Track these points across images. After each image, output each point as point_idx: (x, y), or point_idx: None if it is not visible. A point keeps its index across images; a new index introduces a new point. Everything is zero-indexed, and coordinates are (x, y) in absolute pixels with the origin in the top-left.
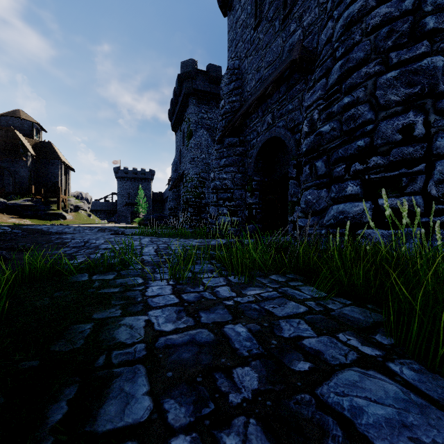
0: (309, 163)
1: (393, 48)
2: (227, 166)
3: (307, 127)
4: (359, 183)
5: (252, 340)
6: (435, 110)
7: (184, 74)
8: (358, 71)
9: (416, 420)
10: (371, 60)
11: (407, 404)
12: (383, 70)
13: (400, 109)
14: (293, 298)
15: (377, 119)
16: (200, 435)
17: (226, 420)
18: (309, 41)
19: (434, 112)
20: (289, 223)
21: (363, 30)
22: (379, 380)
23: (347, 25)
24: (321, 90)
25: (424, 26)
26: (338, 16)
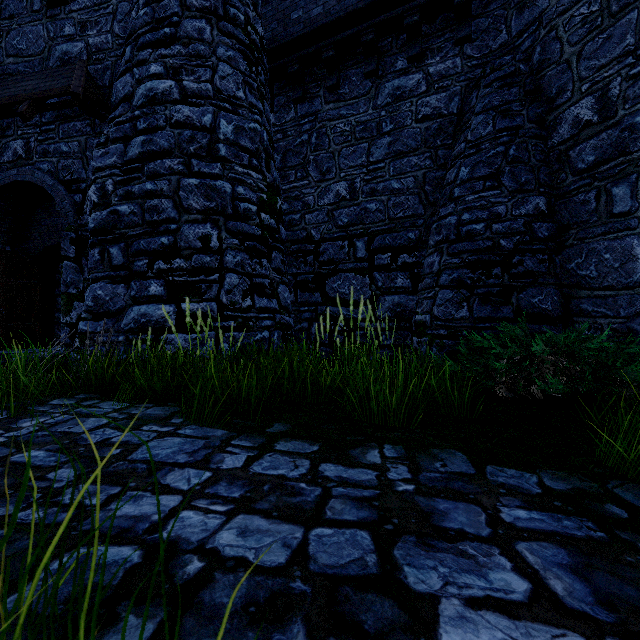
0: (100, 246)
1: (195, 155)
2: None
3: (97, 196)
4: (163, 284)
5: (56, 455)
6: (226, 229)
7: None
8: (162, 160)
9: (188, 447)
10: (175, 155)
11: (185, 443)
12: (186, 173)
13: (201, 218)
14: (92, 415)
15: (181, 220)
16: (40, 506)
17: (58, 493)
18: (98, 72)
19: (225, 230)
20: (63, 326)
21: (167, 118)
22: (171, 440)
23: (151, 99)
24: (118, 157)
25: (219, 151)
26: (140, 78)
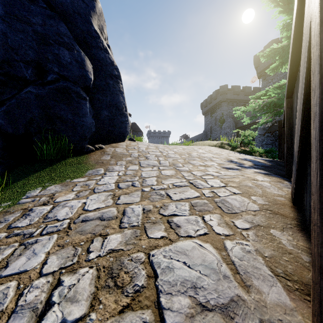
0: None
1: None
2: (267, 145)
3: None
4: None
5: None
6: None
7: (221, 92)
8: None
9: None
10: None
11: None
12: None
13: None
14: None
15: None
16: None
17: None
18: None
19: None
20: None
21: None
22: None
23: None
24: None
25: None
26: None
